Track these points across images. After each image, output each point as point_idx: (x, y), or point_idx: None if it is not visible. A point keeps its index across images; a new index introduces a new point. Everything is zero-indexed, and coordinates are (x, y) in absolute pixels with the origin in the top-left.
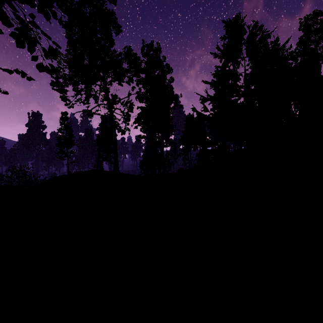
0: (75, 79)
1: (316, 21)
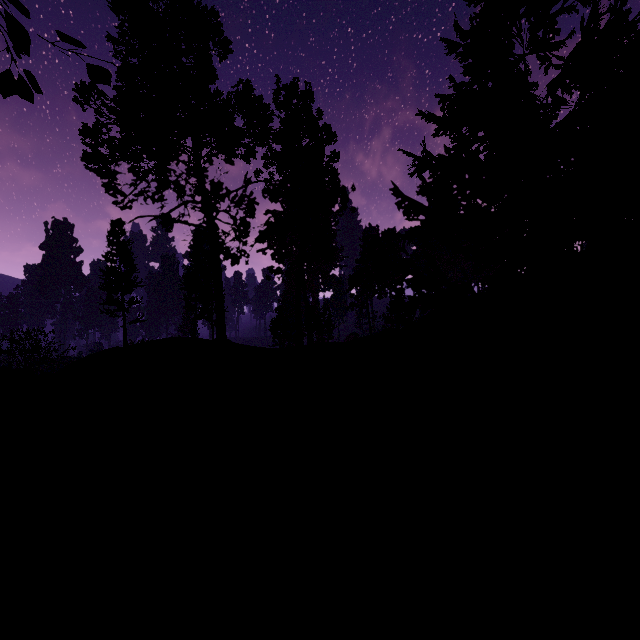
0: (135, 149)
1: (621, 44)
